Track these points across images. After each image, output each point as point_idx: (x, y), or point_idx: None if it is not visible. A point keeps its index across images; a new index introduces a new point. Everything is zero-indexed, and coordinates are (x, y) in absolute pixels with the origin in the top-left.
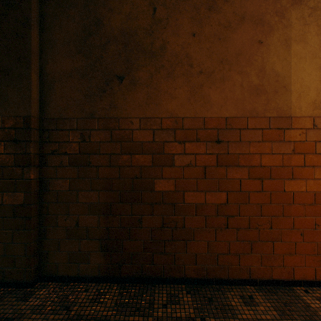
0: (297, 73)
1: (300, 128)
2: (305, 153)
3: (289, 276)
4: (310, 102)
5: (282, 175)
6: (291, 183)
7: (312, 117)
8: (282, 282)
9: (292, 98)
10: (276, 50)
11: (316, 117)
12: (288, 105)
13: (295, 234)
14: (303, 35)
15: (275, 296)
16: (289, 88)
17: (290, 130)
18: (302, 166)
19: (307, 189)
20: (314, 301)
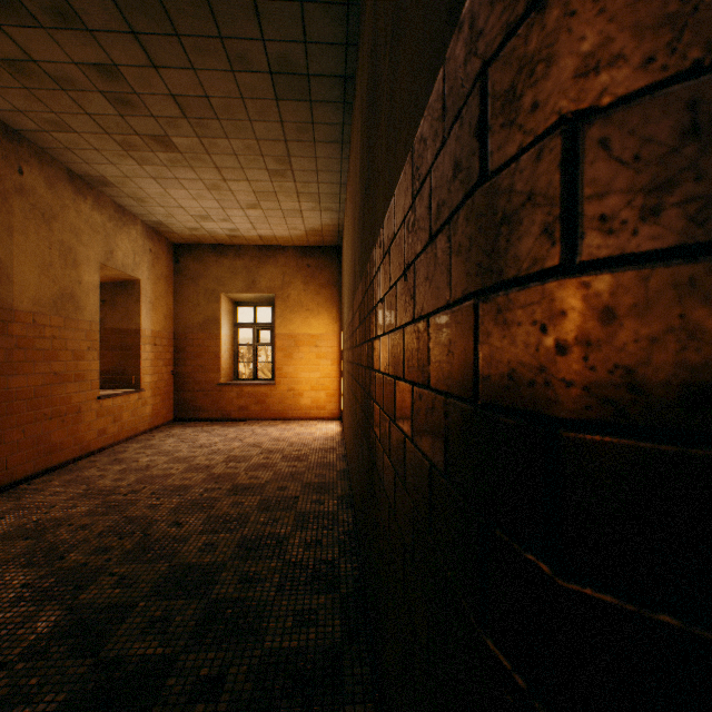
0: (21, 266)
1: (24, 323)
2: (28, 348)
3: (14, 478)
4: (32, 297)
5: (7, 372)
6: (16, 380)
7: (34, 312)
8: (7, 487)
9: (17, 290)
10: (1, 235)
11: (37, 313)
12: (13, 297)
13: (19, 432)
14: (26, 229)
15: (6, 498)
16: (14, 279)
17: (15, 324)
18: (25, 362)
19: (30, 385)
20: (40, 485)
